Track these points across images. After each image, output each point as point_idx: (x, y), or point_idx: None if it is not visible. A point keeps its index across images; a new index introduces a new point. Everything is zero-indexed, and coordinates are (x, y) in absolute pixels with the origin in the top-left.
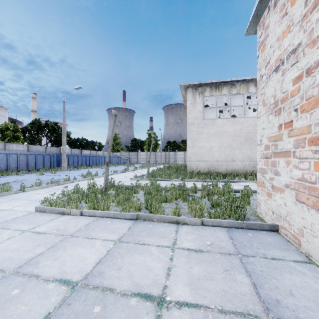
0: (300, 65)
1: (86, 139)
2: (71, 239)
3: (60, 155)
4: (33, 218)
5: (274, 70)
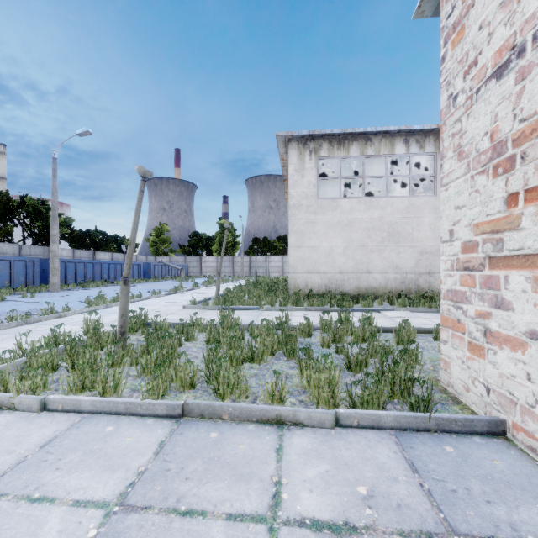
0: None
1: (105, 233)
2: None
3: (47, 261)
4: None
5: (493, 75)
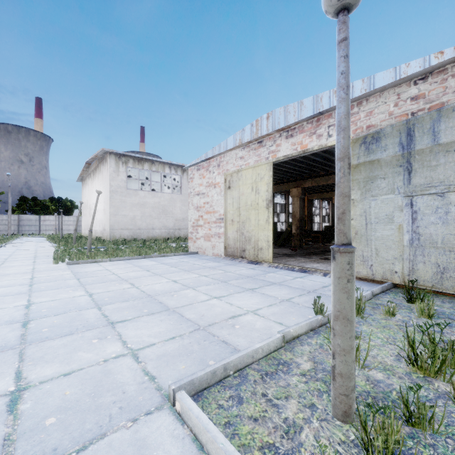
0: (205, 199)
1: None
2: (133, 263)
3: None
4: (82, 265)
5: (197, 194)
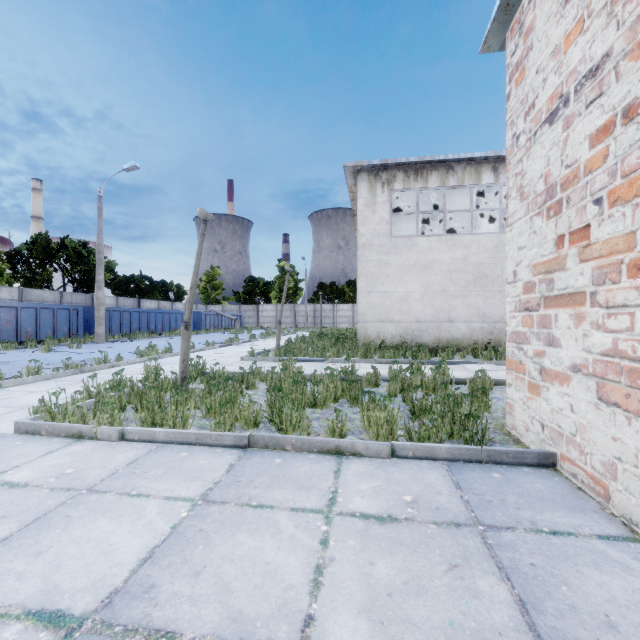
0: (608, 100)
1: (151, 278)
2: (87, 500)
3: (91, 309)
4: (5, 449)
5: (547, 120)
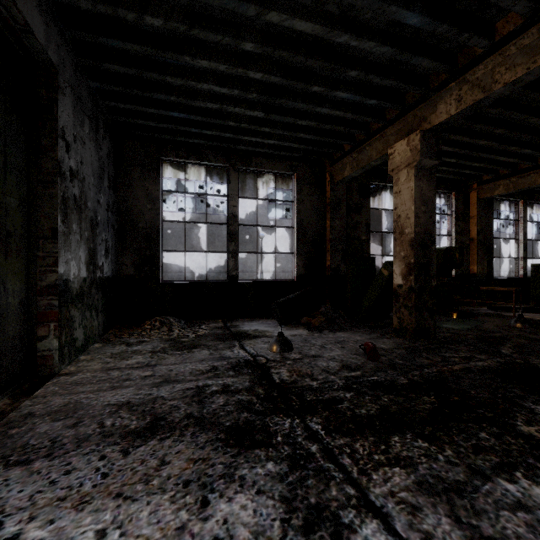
0: None
1: None
2: None
3: None
4: None
5: None
